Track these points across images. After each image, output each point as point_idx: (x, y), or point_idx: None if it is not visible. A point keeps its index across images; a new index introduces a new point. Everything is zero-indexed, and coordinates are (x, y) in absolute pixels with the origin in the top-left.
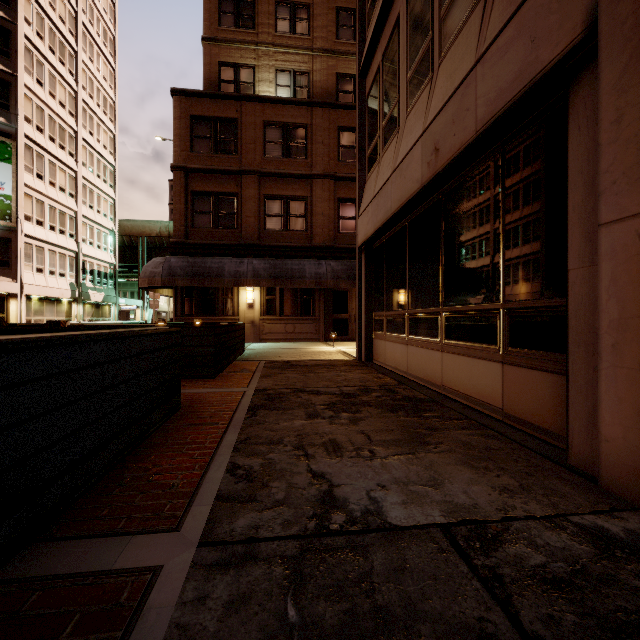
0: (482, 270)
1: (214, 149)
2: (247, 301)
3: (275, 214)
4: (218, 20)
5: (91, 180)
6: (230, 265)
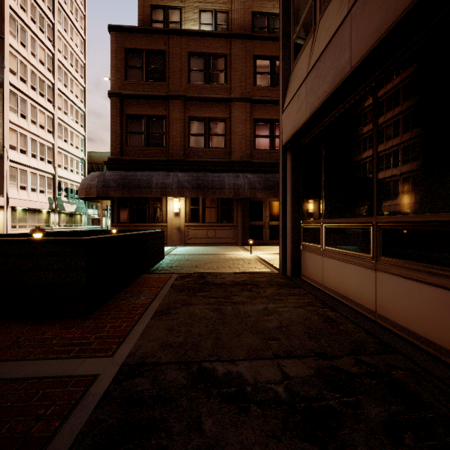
0: None
1: (145, 77)
2: (174, 210)
3: (198, 134)
4: None
5: (65, 121)
6: (157, 177)
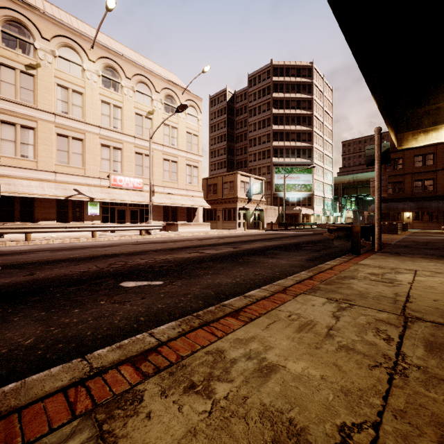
0: None
1: (393, 168)
2: (406, 216)
3: (419, 186)
4: None
5: (326, 168)
6: (400, 205)
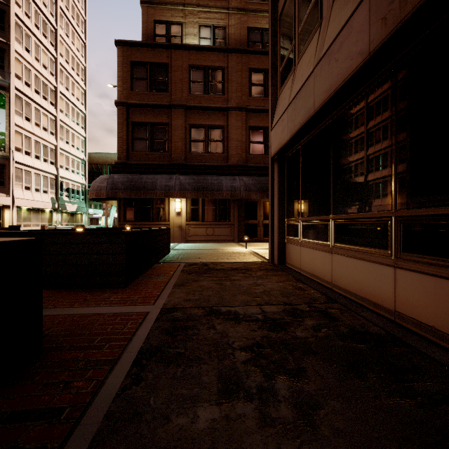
0: None
1: (149, 88)
2: (176, 210)
3: (198, 140)
4: None
5: (67, 123)
6: (161, 180)
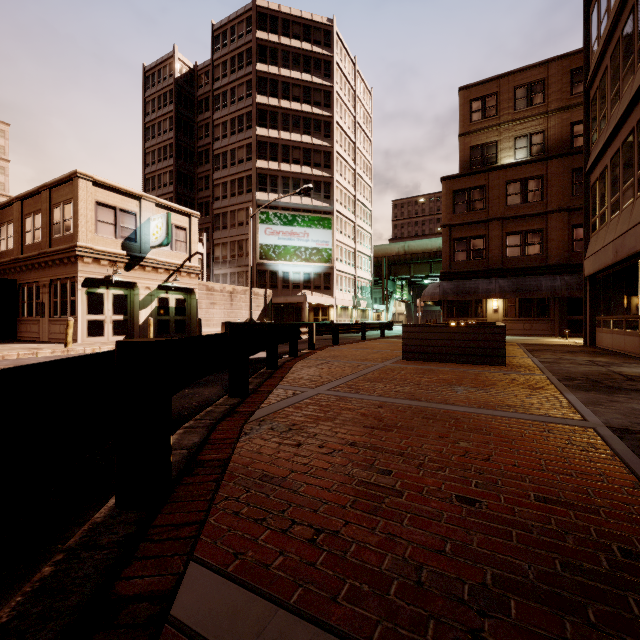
0: (635, 302)
1: (468, 209)
2: (493, 308)
3: (515, 245)
4: (469, 119)
5: (361, 225)
6: (482, 285)
